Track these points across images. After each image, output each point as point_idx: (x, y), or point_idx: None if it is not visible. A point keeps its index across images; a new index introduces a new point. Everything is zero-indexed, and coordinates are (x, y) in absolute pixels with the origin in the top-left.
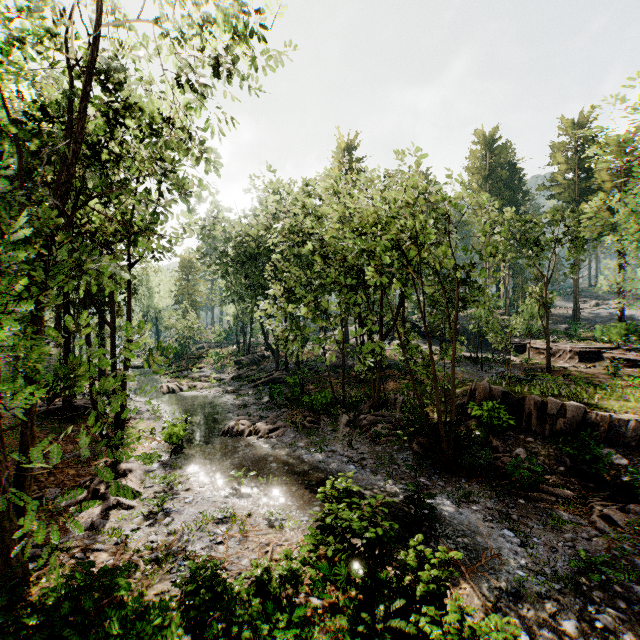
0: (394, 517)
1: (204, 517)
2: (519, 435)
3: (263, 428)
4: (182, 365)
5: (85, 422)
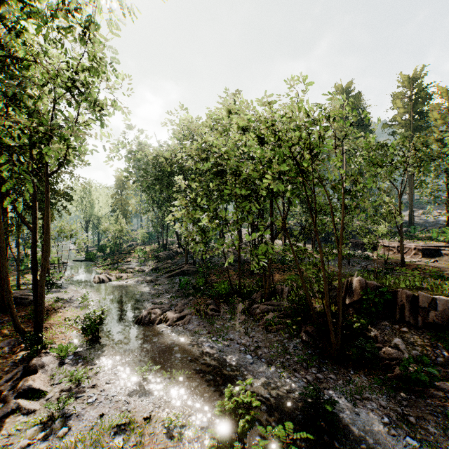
0: (293, 421)
1: (101, 427)
2: (394, 325)
3: (171, 317)
4: (114, 259)
5: (19, 312)
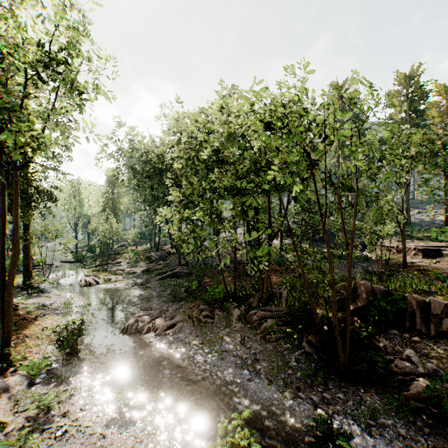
0: None
1: None
2: (403, 333)
3: (161, 325)
4: (104, 260)
5: None
